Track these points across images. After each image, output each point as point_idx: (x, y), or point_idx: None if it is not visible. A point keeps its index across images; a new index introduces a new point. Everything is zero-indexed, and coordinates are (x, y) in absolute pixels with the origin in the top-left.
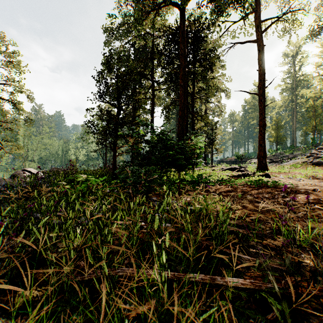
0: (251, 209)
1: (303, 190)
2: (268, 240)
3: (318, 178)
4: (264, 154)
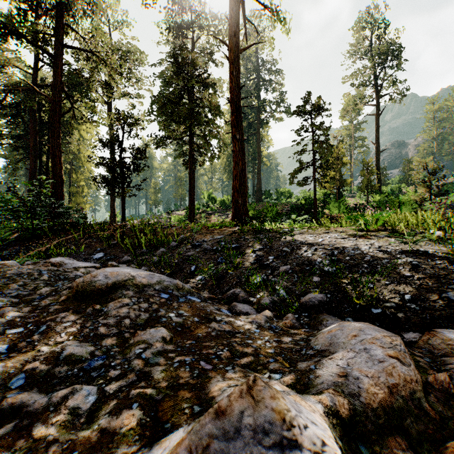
0: None
1: None
2: None
3: None
4: (114, 214)
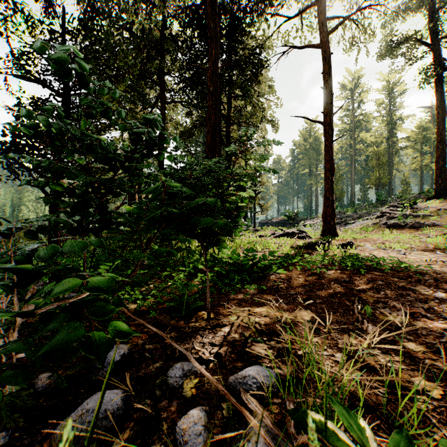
0: None
1: None
2: None
3: (422, 249)
4: (333, 212)
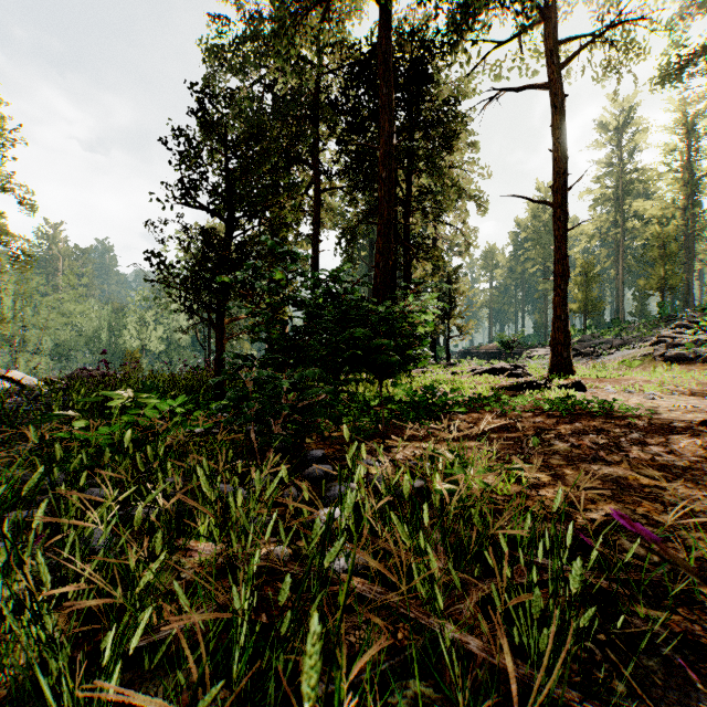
0: (577, 483)
1: (677, 424)
2: (682, 612)
3: (691, 393)
4: (566, 338)
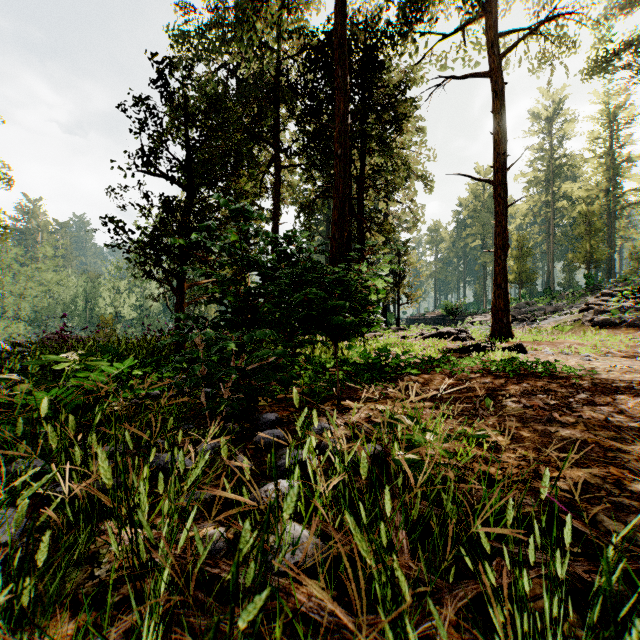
0: (537, 447)
1: (619, 384)
2: None
3: (622, 354)
4: (506, 305)
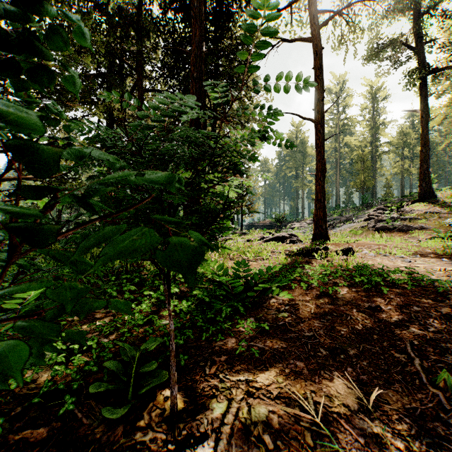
0: None
1: None
2: None
3: (424, 255)
4: (324, 215)
